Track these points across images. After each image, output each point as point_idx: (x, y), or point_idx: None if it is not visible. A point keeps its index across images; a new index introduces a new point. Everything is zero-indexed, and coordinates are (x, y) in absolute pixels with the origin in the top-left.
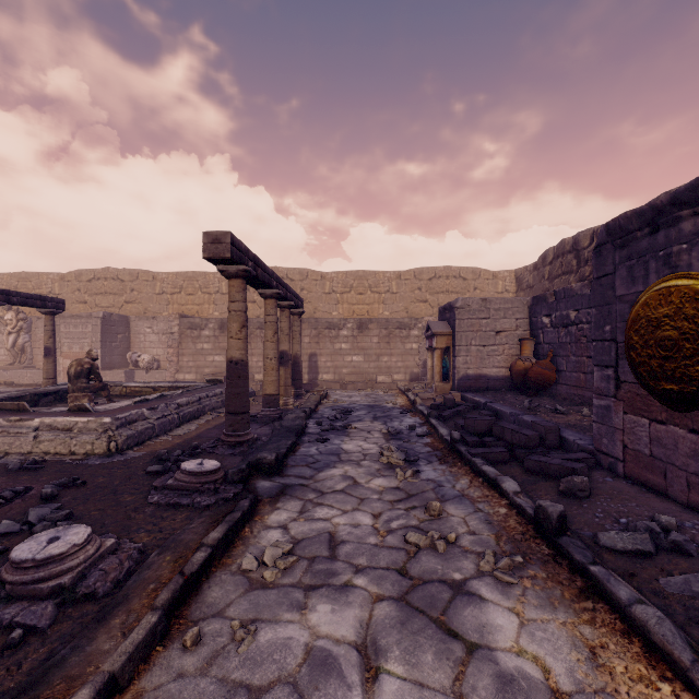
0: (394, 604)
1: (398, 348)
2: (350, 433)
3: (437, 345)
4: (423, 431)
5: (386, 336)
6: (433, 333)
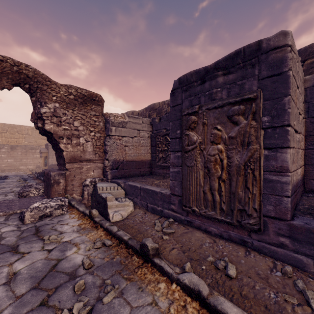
0: (16, 187)
1: (30, 156)
2: (7, 179)
3: (43, 155)
4: (32, 177)
5: (25, 152)
6: (41, 152)
